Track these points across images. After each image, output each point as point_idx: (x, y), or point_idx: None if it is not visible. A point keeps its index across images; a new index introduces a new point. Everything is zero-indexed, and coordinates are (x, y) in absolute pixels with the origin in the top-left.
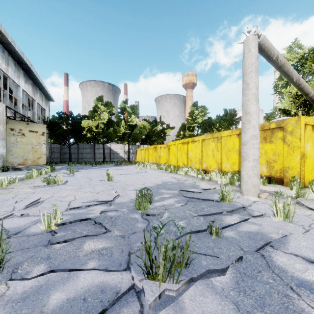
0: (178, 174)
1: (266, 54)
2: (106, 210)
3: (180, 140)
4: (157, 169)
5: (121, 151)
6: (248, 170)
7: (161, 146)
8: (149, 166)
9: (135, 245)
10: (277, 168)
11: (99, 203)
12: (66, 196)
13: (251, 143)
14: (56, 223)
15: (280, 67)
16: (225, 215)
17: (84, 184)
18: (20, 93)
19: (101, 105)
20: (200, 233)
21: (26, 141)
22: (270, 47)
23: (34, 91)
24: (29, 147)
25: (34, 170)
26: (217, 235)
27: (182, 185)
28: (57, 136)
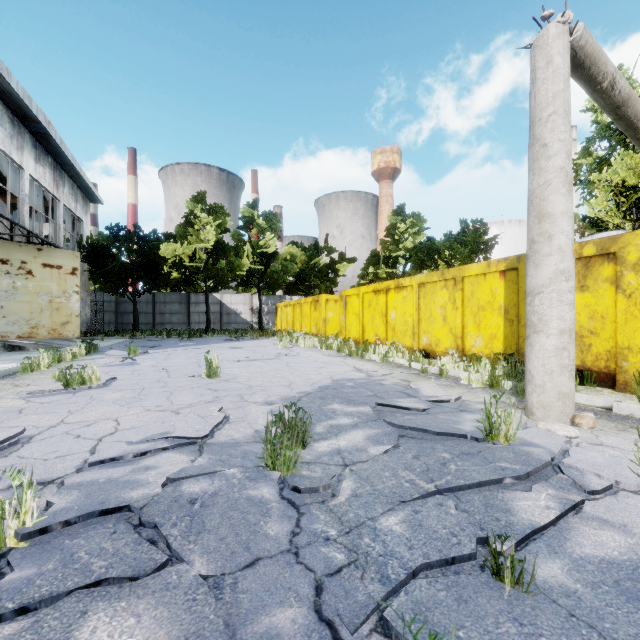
0: (366, 360)
1: (585, 75)
2: (181, 475)
3: (370, 285)
4: (321, 348)
5: (244, 308)
6: (548, 356)
7: (328, 299)
8: (303, 340)
9: (250, 631)
10: (601, 348)
11: (172, 446)
12: (96, 421)
13: (555, 289)
14: (18, 532)
15: (619, 108)
16: (510, 485)
17: (150, 387)
18: (24, 184)
19: (201, 212)
20: (457, 563)
21: (35, 287)
22: (598, 55)
23: (56, 182)
24: (42, 300)
25: (43, 351)
26: (518, 583)
27: (380, 388)
28: (107, 277)
